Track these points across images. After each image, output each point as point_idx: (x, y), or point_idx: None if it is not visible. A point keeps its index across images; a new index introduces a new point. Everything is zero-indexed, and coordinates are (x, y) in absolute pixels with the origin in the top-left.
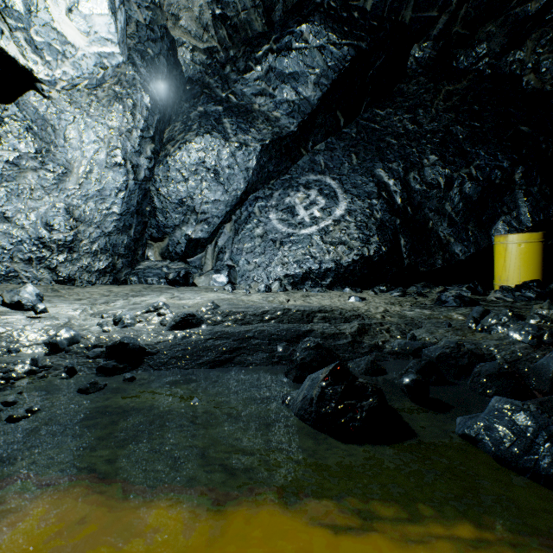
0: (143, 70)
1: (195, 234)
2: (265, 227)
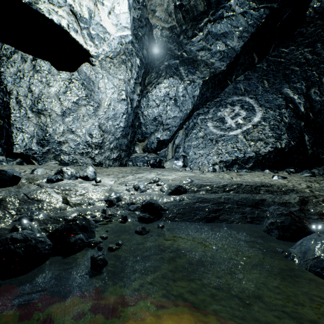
0: (136, 45)
1: (162, 137)
2: (205, 131)
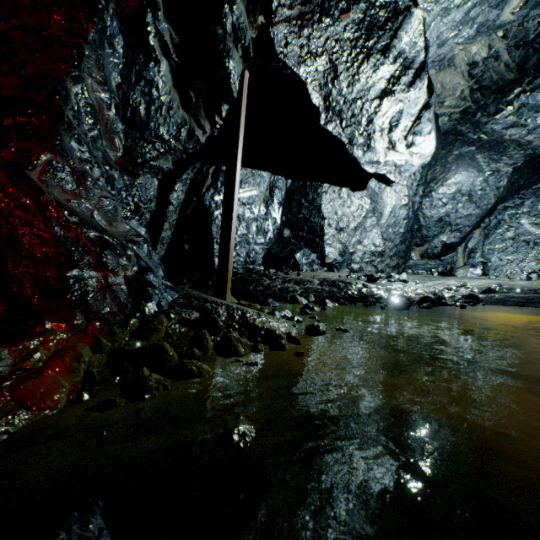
0: None
1: (448, 240)
2: (516, 231)
